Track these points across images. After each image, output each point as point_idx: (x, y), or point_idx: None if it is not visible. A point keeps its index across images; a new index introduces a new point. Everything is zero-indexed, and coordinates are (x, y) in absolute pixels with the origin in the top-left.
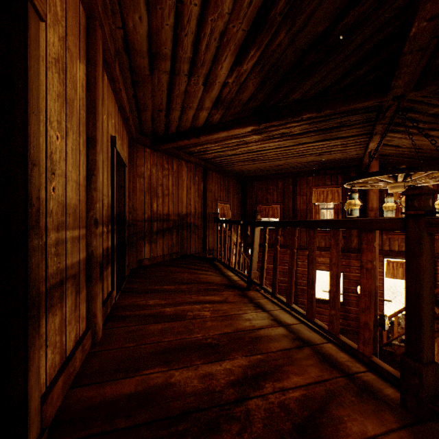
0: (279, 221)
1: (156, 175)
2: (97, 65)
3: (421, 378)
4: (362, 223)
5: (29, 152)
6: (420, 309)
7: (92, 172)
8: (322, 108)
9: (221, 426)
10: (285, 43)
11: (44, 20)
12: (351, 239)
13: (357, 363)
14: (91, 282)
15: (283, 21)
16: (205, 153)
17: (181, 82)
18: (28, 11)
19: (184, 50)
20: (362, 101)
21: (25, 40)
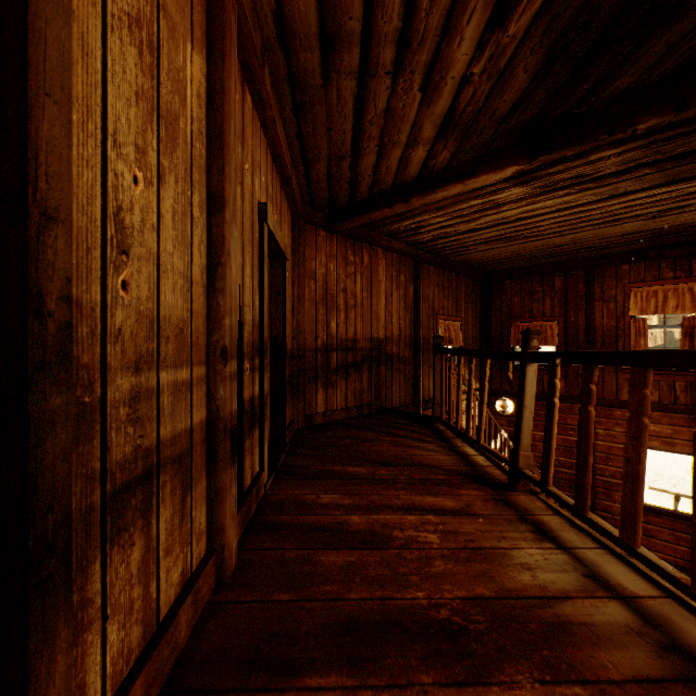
0: (595, 353)
1: (335, 275)
2: (226, 57)
3: None
4: None
5: (35, 187)
6: None
7: (218, 259)
8: (689, 100)
9: None
10: None
11: None
12: None
13: None
14: (215, 466)
15: None
16: (418, 232)
17: (379, 92)
18: None
19: (387, 14)
20: None
21: None
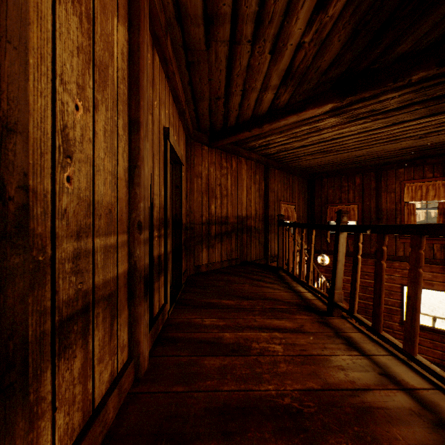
0: (386, 225)
1: (214, 175)
2: (141, 28)
3: None
4: None
5: None
6: None
7: (135, 163)
8: None
9: None
10: None
11: None
12: None
13: None
14: (134, 301)
15: None
16: (267, 147)
17: (242, 54)
18: None
19: (248, 2)
20: None
21: None
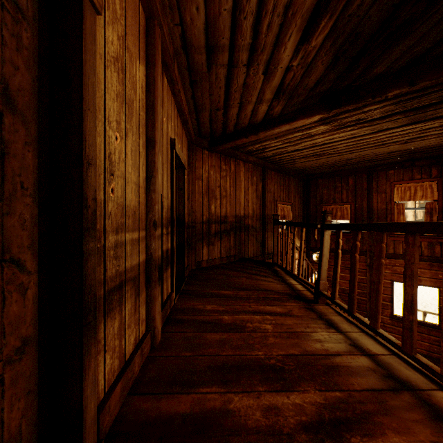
0: (358, 224)
1: (214, 177)
2: (156, 65)
3: None
4: None
5: (85, 151)
6: None
7: (151, 174)
8: (416, 80)
9: None
10: (368, 1)
11: (100, 13)
12: None
13: None
14: (150, 285)
15: None
16: (264, 151)
17: (239, 74)
18: (83, 2)
19: (243, 36)
20: None
21: (81, 34)
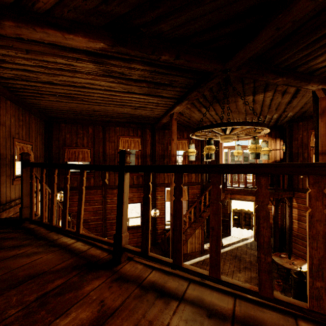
0: (186, 165)
1: None
2: None
3: None
4: None
5: None
6: None
7: None
8: (180, 55)
9: None
10: None
11: None
12: None
13: None
14: None
15: None
16: None
17: None
18: None
19: None
20: (209, 63)
21: None
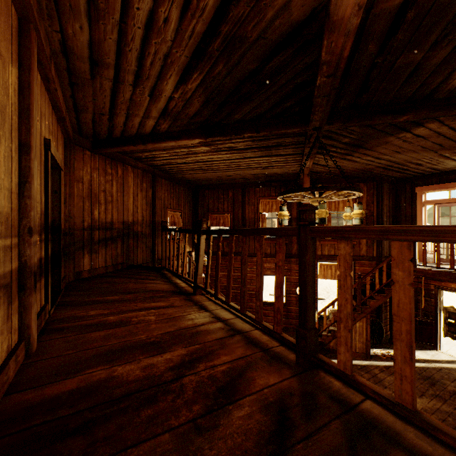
0: (220, 230)
1: (98, 180)
2: (32, 69)
3: (306, 340)
4: (276, 231)
5: None
6: (306, 292)
7: (26, 179)
8: (260, 130)
9: (158, 398)
10: (223, 73)
11: None
12: (292, 245)
13: (273, 341)
14: (24, 293)
15: (221, 56)
16: (153, 159)
17: (126, 90)
18: None
19: (129, 63)
20: (291, 128)
21: None
